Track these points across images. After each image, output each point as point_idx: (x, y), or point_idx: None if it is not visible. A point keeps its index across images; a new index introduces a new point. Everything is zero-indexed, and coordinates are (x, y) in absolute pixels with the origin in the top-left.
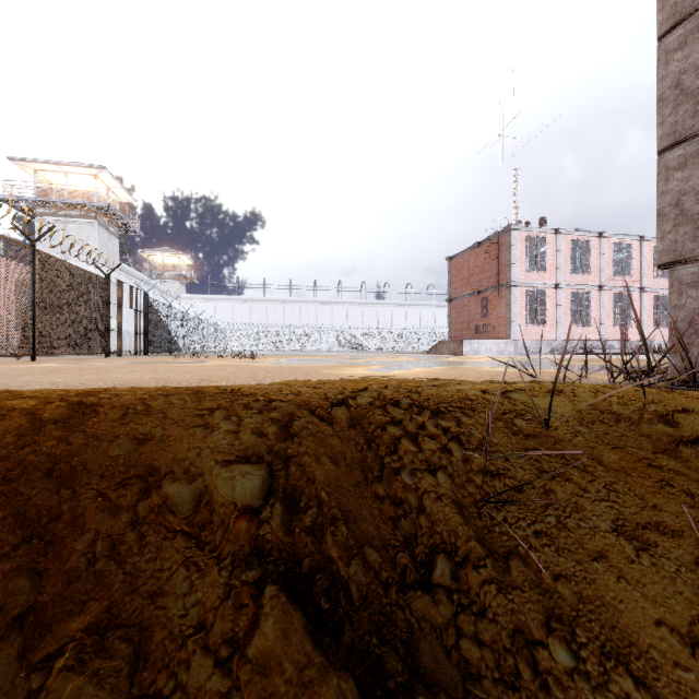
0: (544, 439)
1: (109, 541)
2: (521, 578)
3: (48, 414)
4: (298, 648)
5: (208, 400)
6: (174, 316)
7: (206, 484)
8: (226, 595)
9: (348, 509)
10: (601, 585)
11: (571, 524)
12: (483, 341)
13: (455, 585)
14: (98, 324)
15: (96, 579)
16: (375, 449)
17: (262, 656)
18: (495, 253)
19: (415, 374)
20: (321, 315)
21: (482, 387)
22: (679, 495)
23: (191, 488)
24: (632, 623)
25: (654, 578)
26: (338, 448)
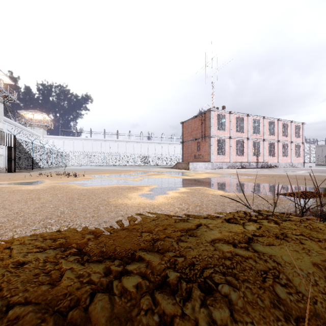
0: None
1: None
2: None
3: None
4: None
5: None
6: (35, 148)
7: None
8: None
9: None
10: None
11: None
12: (198, 163)
13: None
14: None
15: None
16: None
17: None
18: (203, 121)
19: (172, 203)
20: (120, 147)
21: (228, 235)
22: None
23: None
24: None
25: None
26: None
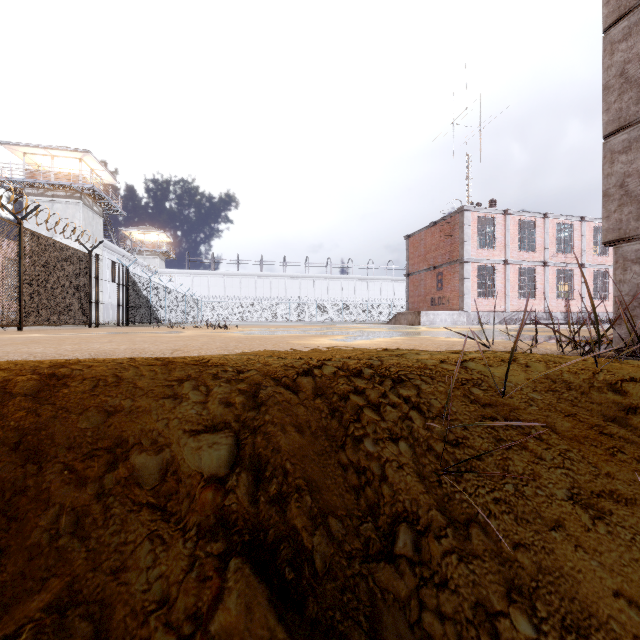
0: (500, 408)
1: (74, 514)
2: (481, 547)
3: (19, 386)
4: (261, 623)
5: (177, 371)
6: (153, 289)
7: (174, 455)
8: (190, 569)
9: (313, 479)
10: (559, 554)
11: (529, 492)
12: (438, 312)
13: (418, 555)
14: (82, 297)
15: (58, 555)
16: (338, 418)
17: (225, 633)
18: (449, 232)
19: (377, 344)
20: (290, 288)
21: (440, 357)
22: (631, 462)
23: (158, 459)
24: (591, 592)
25: (611, 546)
26: (303, 417)
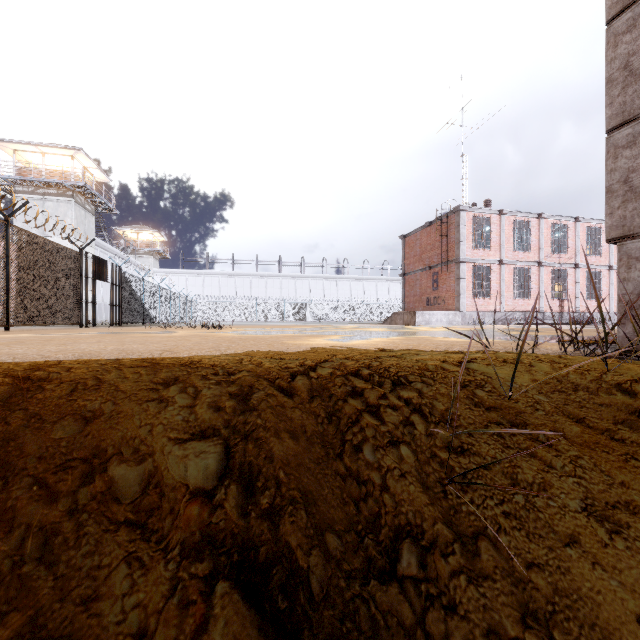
0: (505, 411)
1: (41, 535)
2: (492, 565)
3: None
4: None
5: (164, 373)
6: (147, 288)
7: (157, 465)
8: (172, 595)
9: (308, 491)
10: (576, 573)
11: (540, 503)
12: (434, 312)
13: (423, 576)
14: (73, 296)
15: (21, 583)
16: (336, 424)
17: None
18: (445, 232)
19: (374, 344)
20: (285, 288)
21: (440, 357)
22: None
23: (140, 471)
24: (613, 616)
25: (630, 563)
26: (298, 423)
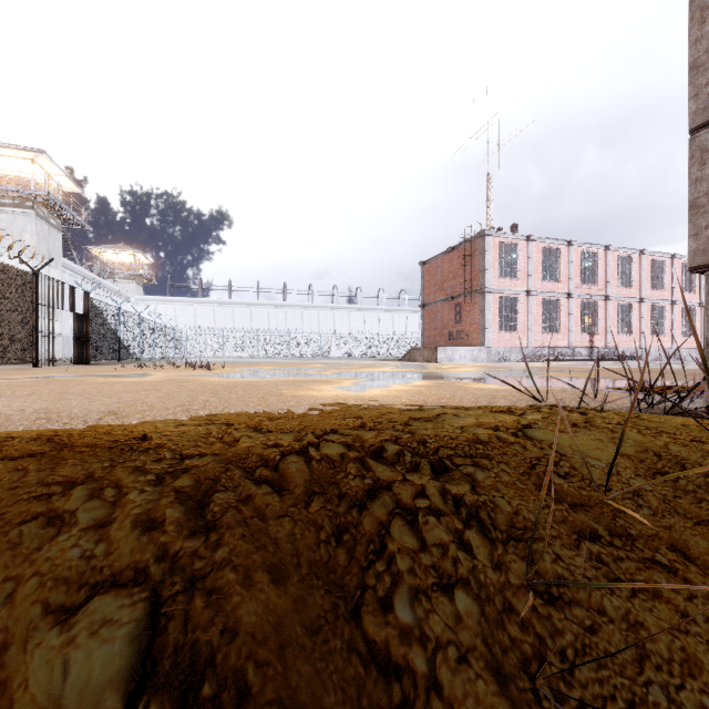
0: (598, 515)
1: None
2: None
3: None
4: None
5: (70, 470)
6: (124, 319)
7: (5, 682)
8: None
9: None
10: None
11: (691, 703)
12: (457, 348)
13: None
14: (24, 329)
15: None
16: (349, 554)
17: None
18: (468, 259)
19: (396, 395)
20: (291, 319)
21: (489, 422)
22: None
23: None
24: None
25: None
26: (286, 556)
